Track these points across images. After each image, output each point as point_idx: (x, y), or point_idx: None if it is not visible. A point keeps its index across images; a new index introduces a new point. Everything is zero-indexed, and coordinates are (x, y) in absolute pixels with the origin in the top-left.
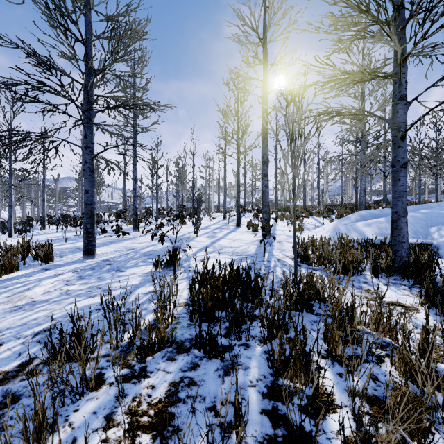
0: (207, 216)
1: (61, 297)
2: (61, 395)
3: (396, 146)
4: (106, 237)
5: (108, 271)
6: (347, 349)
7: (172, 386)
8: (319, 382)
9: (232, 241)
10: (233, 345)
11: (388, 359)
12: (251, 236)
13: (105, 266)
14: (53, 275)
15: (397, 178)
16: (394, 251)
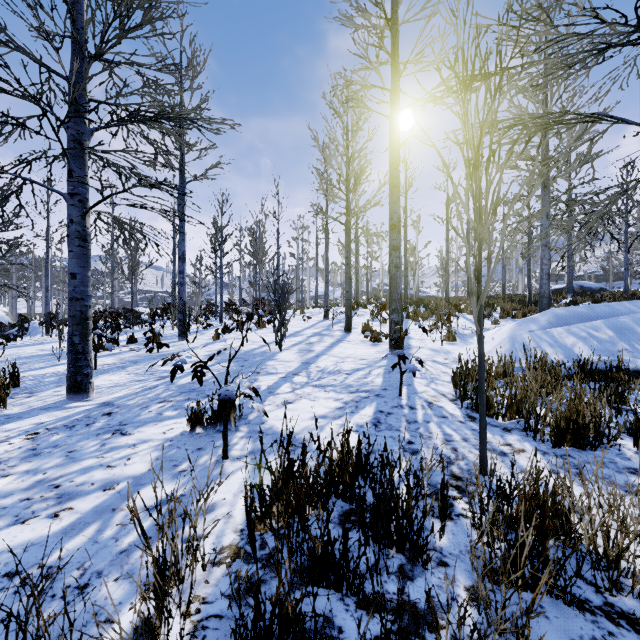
0: (299, 314)
1: None
2: None
3: None
4: (131, 351)
5: (97, 434)
6: None
7: None
8: None
9: (339, 359)
10: None
11: None
12: (371, 350)
13: (97, 420)
14: None
15: None
16: None
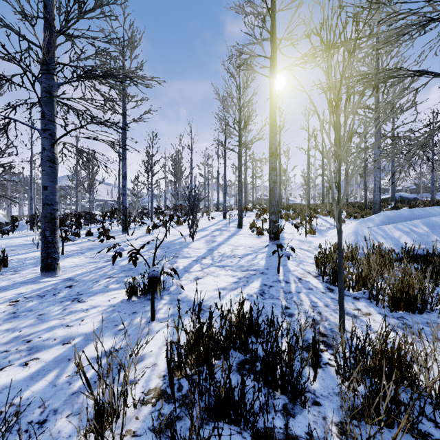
0: (206, 216)
1: None
2: None
3: None
4: (88, 242)
5: (61, 301)
6: None
7: None
8: None
9: (234, 247)
10: None
11: None
12: (256, 240)
13: (61, 291)
14: None
15: None
16: None
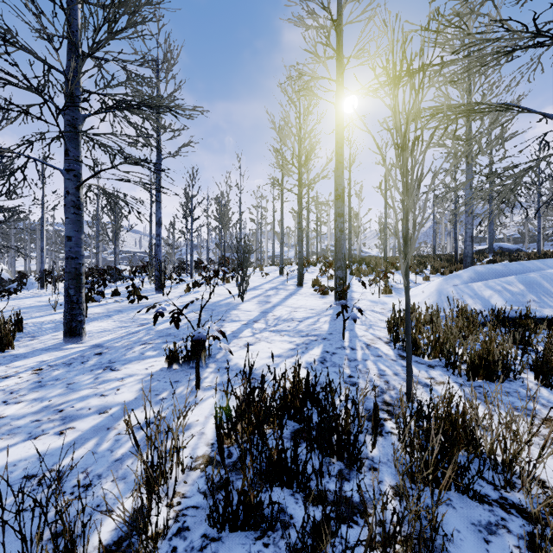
0: (259, 271)
1: None
2: None
3: None
4: (115, 303)
5: (91, 369)
6: None
7: None
8: None
9: (292, 309)
10: None
11: None
12: (319, 301)
13: (90, 359)
14: None
15: None
16: None
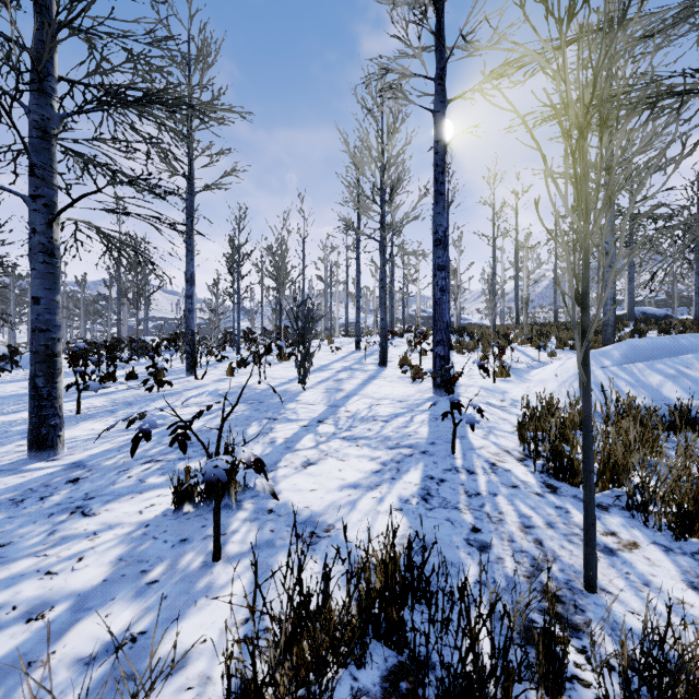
0: (327, 344)
1: None
2: None
3: None
4: (128, 390)
5: (50, 513)
6: None
7: None
8: None
9: (373, 401)
10: None
11: None
12: (411, 388)
13: (56, 490)
14: None
15: None
16: None
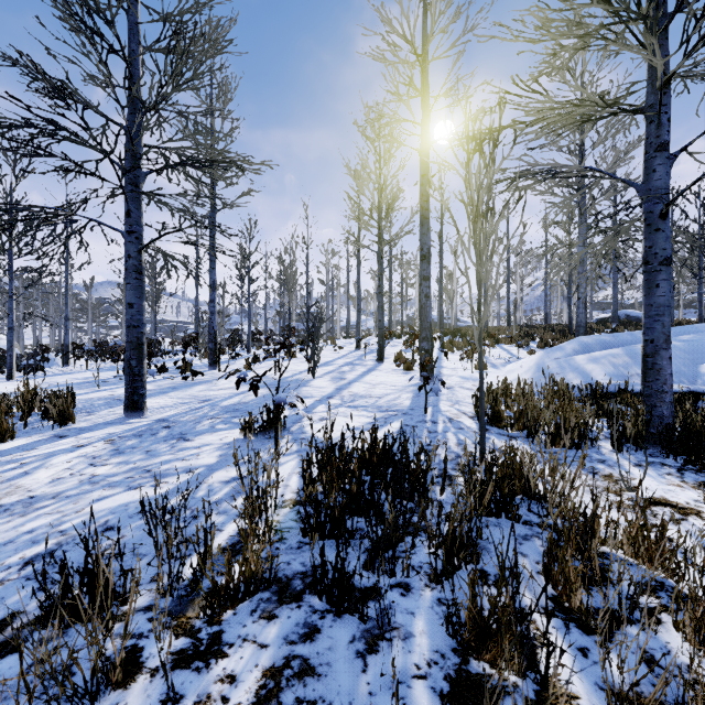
0: (330, 345)
1: (80, 489)
2: (57, 698)
3: (652, 228)
4: (165, 379)
5: (165, 440)
6: (590, 596)
7: (269, 676)
8: (549, 673)
9: (371, 386)
10: (380, 585)
11: (668, 615)
12: (402, 377)
13: (159, 431)
14: (70, 446)
15: (653, 283)
16: (648, 407)
